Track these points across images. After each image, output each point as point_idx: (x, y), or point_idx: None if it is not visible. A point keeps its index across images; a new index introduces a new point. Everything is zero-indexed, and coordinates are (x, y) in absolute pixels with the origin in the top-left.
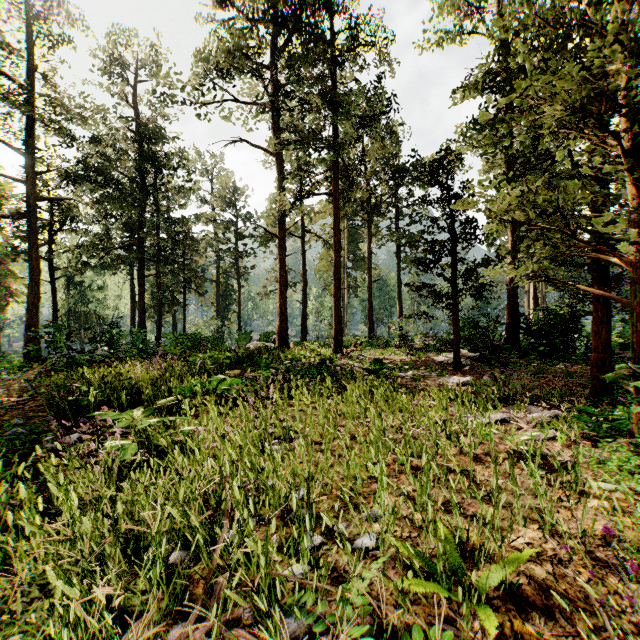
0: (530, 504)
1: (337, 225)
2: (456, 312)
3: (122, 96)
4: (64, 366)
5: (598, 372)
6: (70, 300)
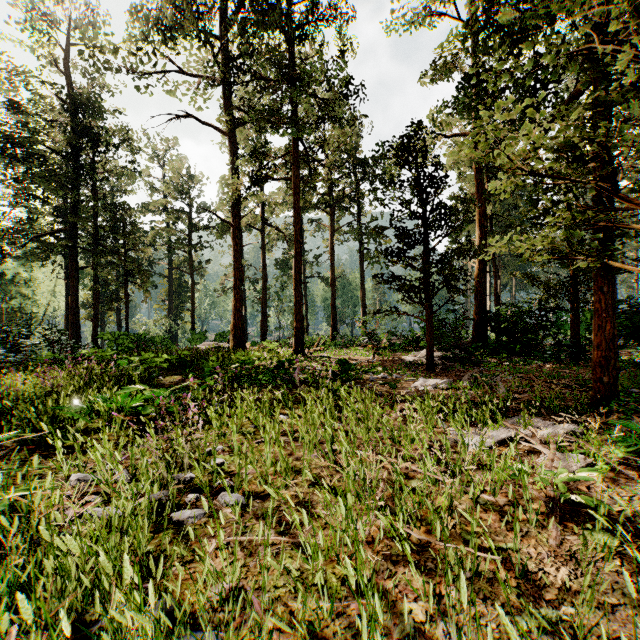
0: None
1: (298, 213)
2: (429, 307)
3: (52, 61)
4: None
5: (602, 373)
6: None
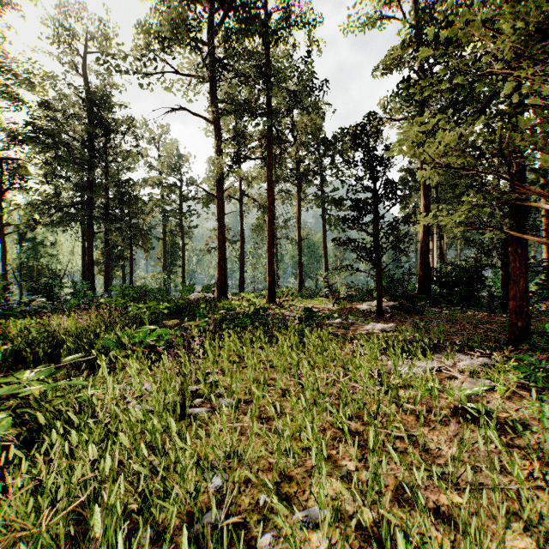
0: (513, 497)
1: (271, 187)
2: (379, 264)
3: (72, 66)
4: (1, 317)
5: (516, 319)
6: (23, 255)
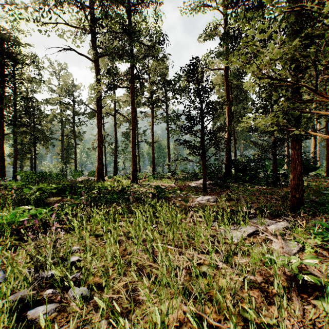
0: None
1: (134, 106)
2: (204, 157)
3: None
4: None
5: (295, 192)
6: None
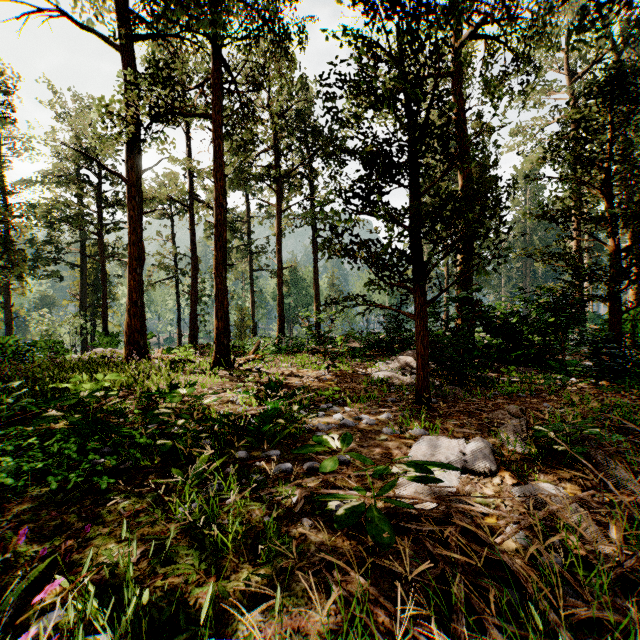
0: None
1: (221, 164)
2: (422, 291)
3: None
4: None
5: None
6: None
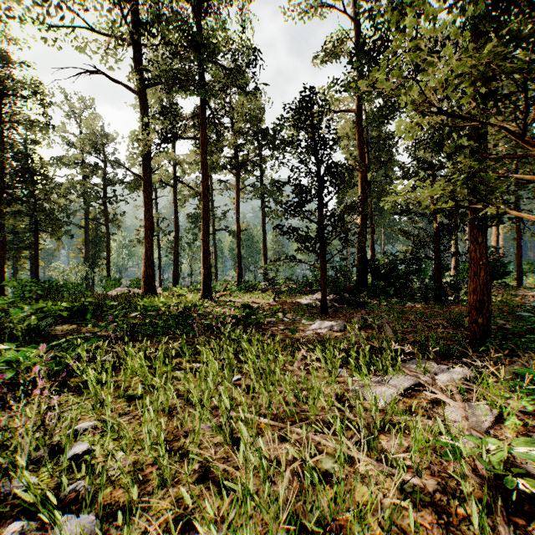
0: None
1: (206, 170)
2: (323, 255)
3: None
4: None
5: (477, 315)
6: None
